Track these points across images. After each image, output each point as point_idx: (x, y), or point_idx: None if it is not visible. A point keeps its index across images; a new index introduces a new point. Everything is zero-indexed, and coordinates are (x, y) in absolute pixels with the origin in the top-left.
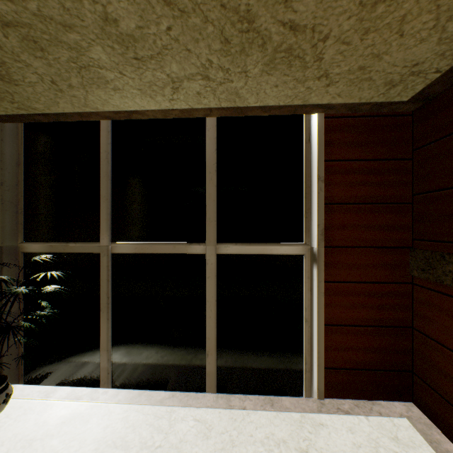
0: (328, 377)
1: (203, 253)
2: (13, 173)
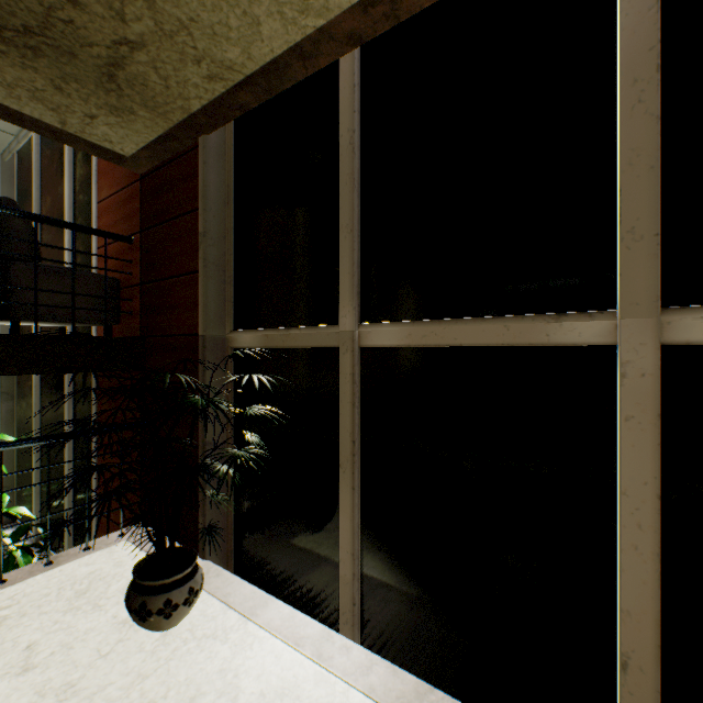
0: None
1: (604, 342)
2: (219, 217)
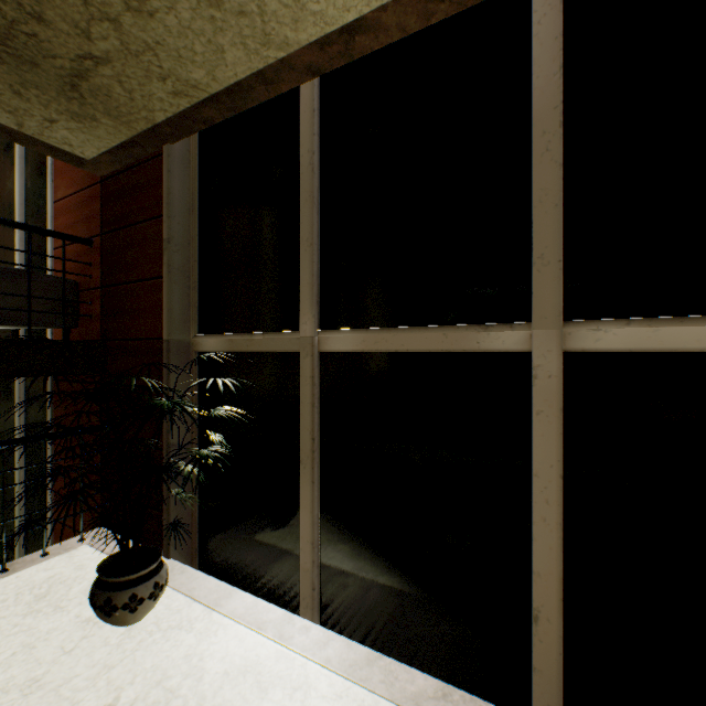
0: None
1: (521, 349)
2: (184, 224)
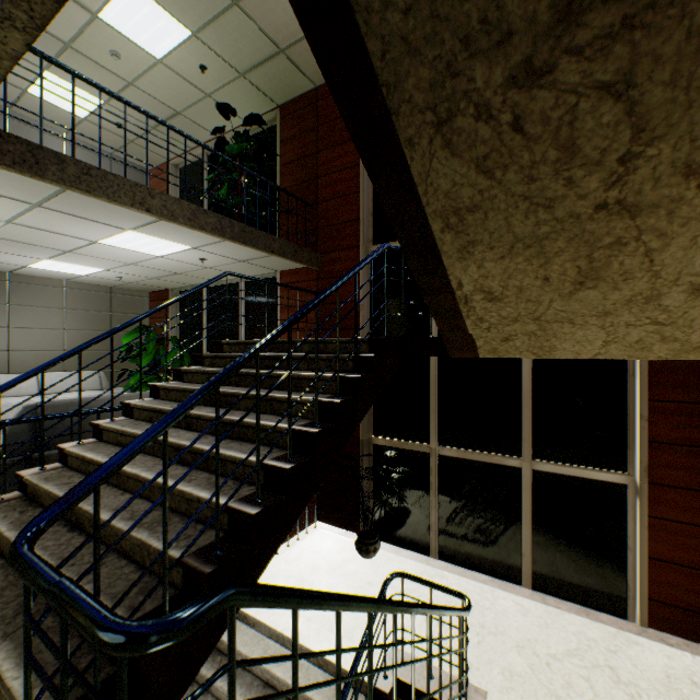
0: (652, 608)
1: (518, 466)
2: None
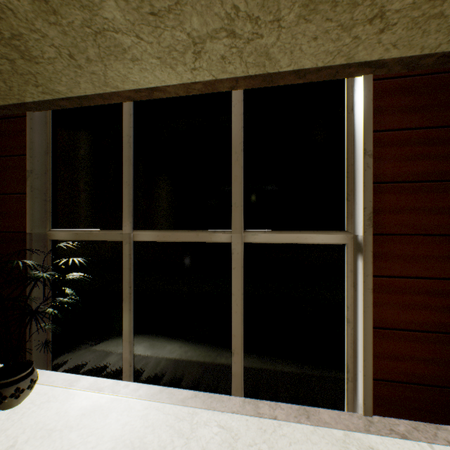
0: (376, 390)
1: (228, 241)
2: (41, 161)
